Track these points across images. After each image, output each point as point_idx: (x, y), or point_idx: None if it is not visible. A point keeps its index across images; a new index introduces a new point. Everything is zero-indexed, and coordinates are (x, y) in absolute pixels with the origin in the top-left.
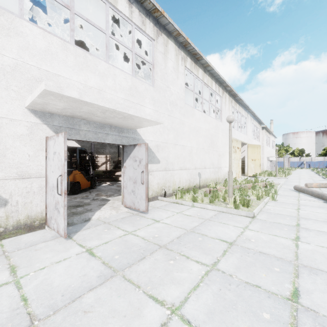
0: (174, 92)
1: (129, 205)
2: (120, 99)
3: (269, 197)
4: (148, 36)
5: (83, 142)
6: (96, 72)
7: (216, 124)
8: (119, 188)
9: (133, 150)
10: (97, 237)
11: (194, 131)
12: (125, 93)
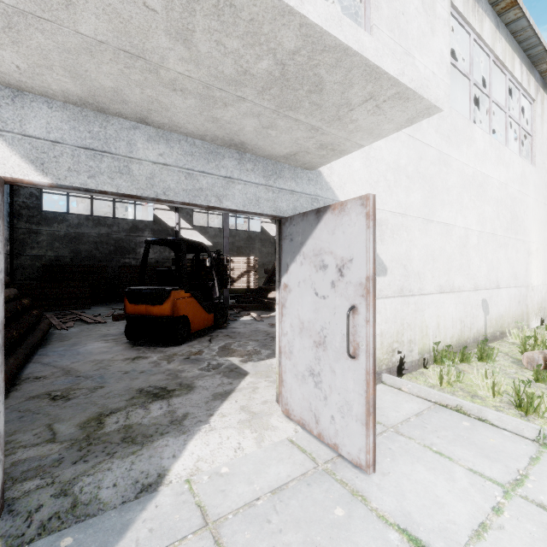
0: (424, 72)
1: (298, 416)
2: None
3: None
4: None
5: (216, 237)
6: None
7: (522, 170)
8: (274, 329)
9: (314, 231)
10: None
11: (473, 186)
12: None
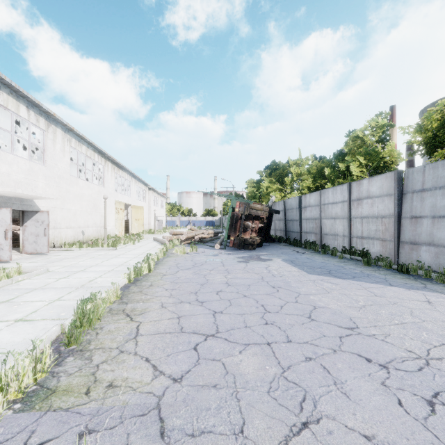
0: (61, 168)
1: (30, 252)
2: (22, 179)
3: (131, 243)
4: (41, 128)
5: None
6: (7, 162)
7: (99, 189)
8: None
9: (36, 215)
10: (28, 261)
11: (79, 197)
12: (25, 173)
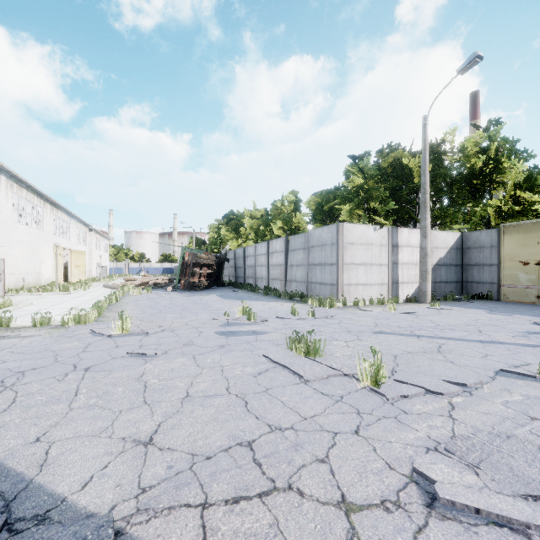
0: (5, 214)
1: None
2: None
3: (82, 289)
4: None
5: None
6: None
7: (38, 234)
8: None
9: None
10: None
11: (20, 243)
12: None
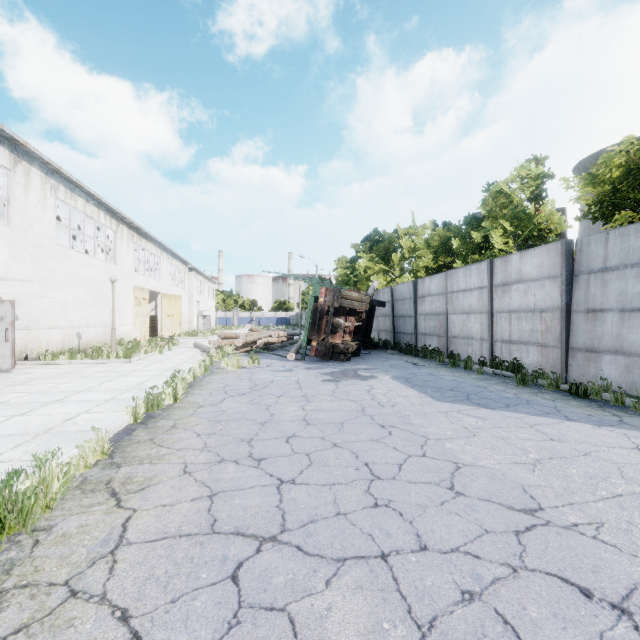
0: (40, 232)
1: None
2: None
3: (157, 351)
4: (3, 165)
5: None
6: None
7: (106, 268)
8: None
9: None
10: None
11: (71, 279)
12: None
